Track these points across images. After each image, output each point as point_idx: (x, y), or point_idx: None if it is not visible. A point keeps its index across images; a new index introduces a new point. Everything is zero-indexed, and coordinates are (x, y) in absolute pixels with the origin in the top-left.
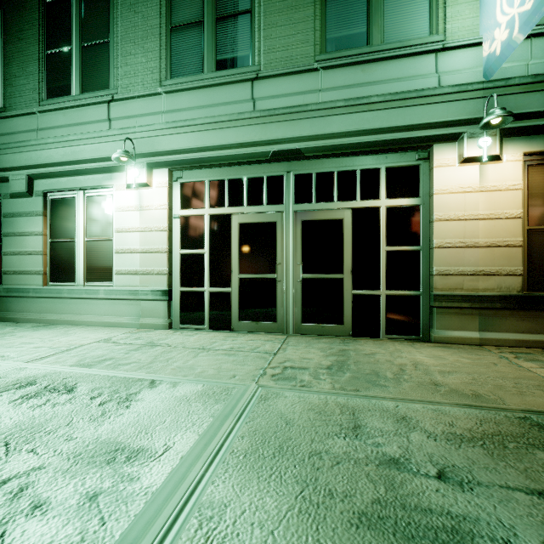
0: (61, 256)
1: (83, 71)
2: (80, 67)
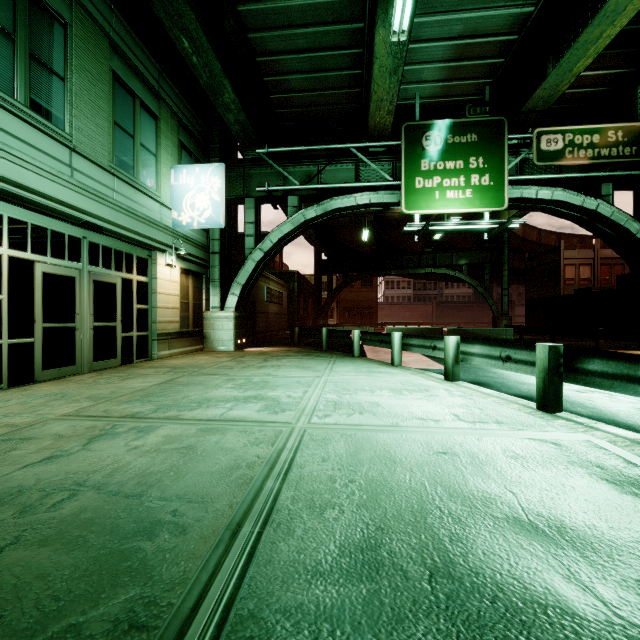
0: None
1: None
2: None
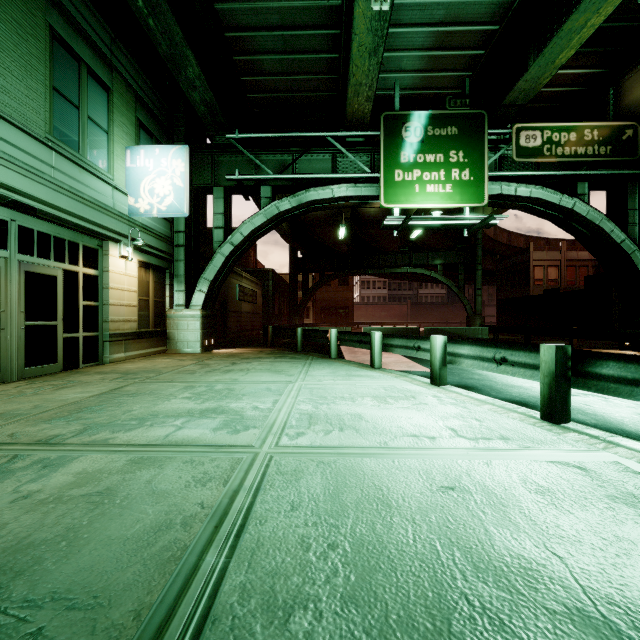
0: None
1: None
2: None
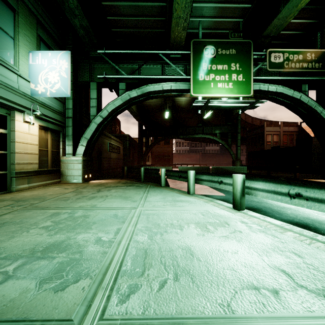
0: None
1: None
2: None
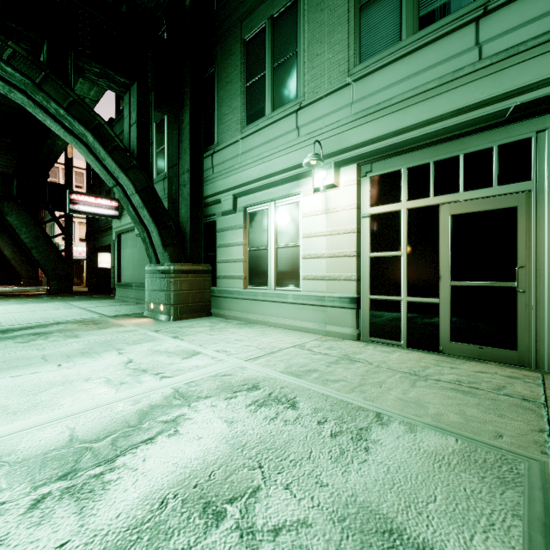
0: (257, 262)
1: (274, 90)
2: (272, 88)
